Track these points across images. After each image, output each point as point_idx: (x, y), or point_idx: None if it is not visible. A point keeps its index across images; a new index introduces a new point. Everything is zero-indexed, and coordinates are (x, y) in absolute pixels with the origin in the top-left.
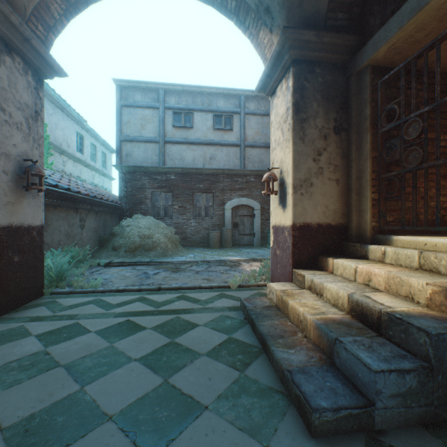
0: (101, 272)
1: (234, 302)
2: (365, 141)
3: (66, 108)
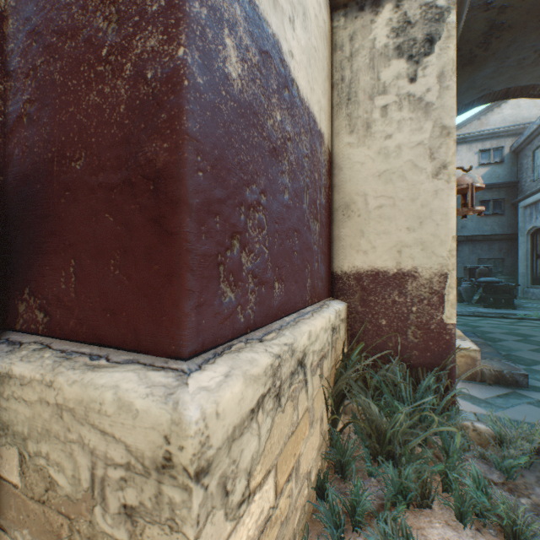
0: None
1: None
2: None
3: None
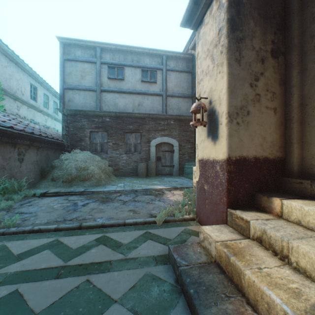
0: (31, 204)
1: (161, 248)
2: (313, 61)
3: (19, 63)
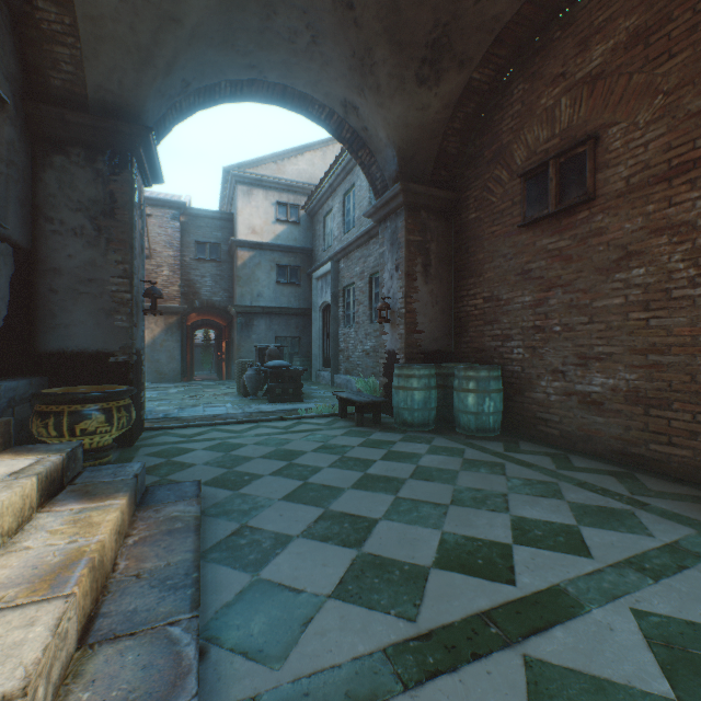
0: None
1: None
2: None
3: None
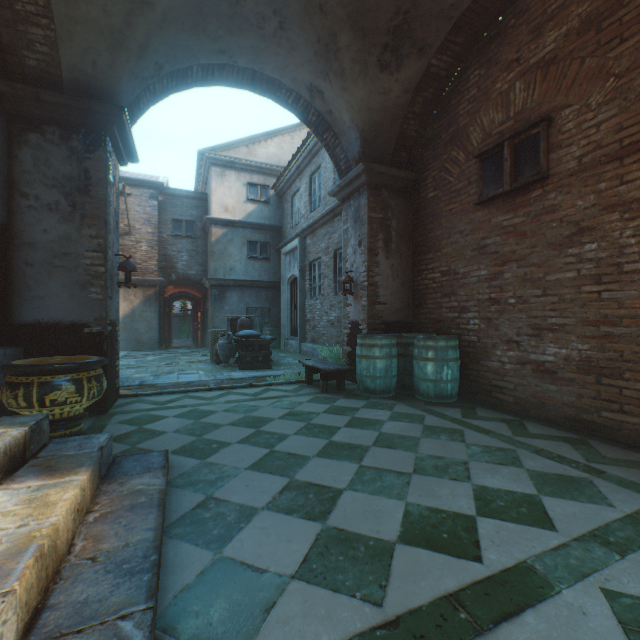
0: None
1: None
2: None
3: None
